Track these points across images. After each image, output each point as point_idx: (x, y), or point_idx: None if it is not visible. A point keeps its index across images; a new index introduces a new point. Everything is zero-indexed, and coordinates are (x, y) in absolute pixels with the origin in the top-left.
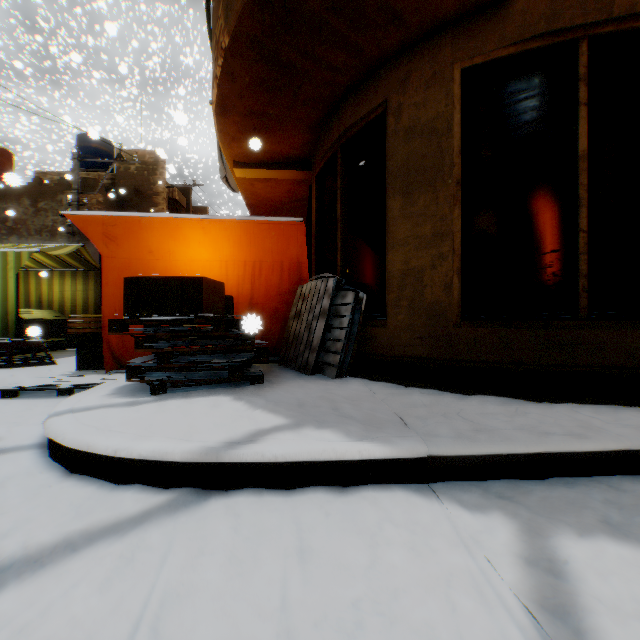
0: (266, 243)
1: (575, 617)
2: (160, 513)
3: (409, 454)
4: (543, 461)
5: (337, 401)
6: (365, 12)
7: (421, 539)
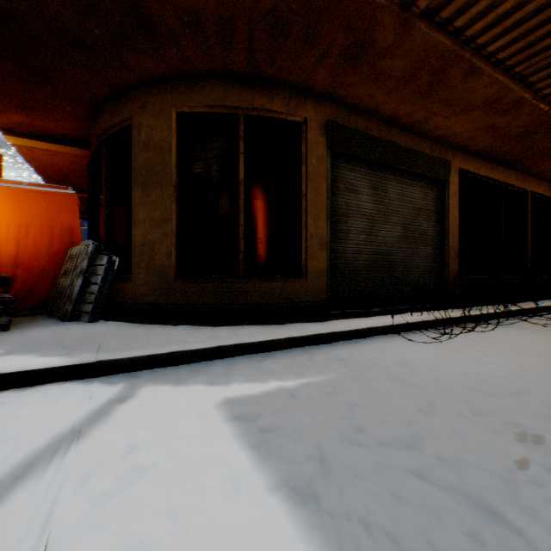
0: (35, 209)
1: (108, 413)
2: None
3: (82, 361)
4: (175, 356)
5: (66, 337)
6: (98, 56)
7: (58, 402)
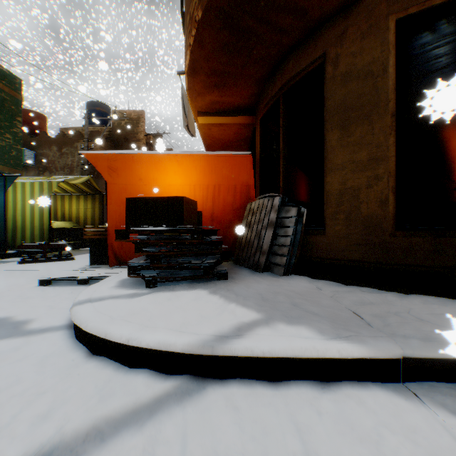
0: (223, 171)
1: None
2: (169, 401)
3: (385, 355)
4: None
5: (294, 297)
6: None
7: (428, 453)
